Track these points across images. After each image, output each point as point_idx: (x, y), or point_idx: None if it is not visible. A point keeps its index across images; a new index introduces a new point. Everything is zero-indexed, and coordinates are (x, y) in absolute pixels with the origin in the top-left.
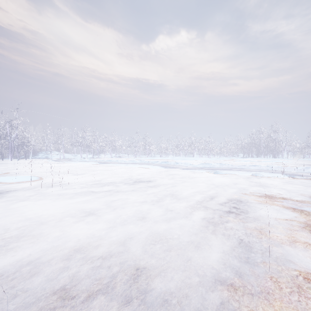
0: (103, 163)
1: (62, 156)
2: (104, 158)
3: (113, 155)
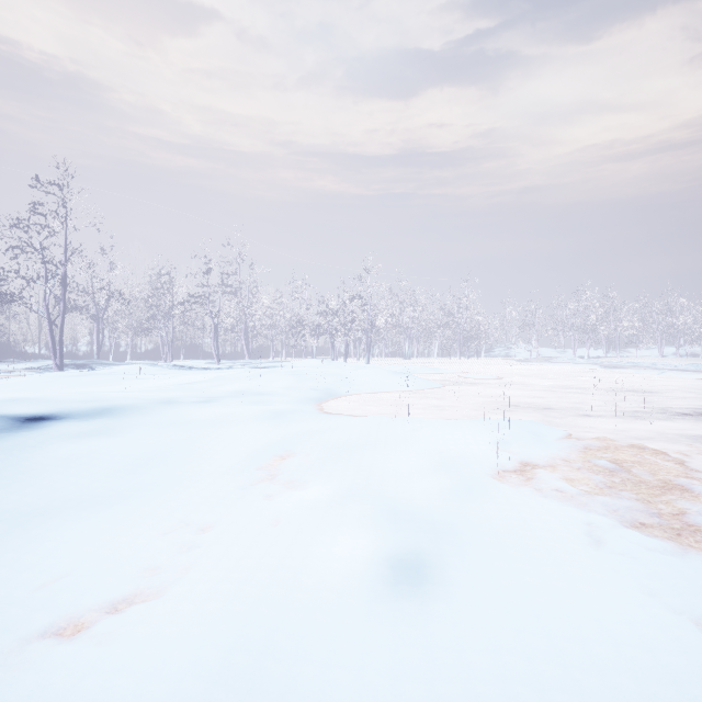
0: (612, 367)
1: (535, 353)
2: (636, 357)
3: (671, 351)
